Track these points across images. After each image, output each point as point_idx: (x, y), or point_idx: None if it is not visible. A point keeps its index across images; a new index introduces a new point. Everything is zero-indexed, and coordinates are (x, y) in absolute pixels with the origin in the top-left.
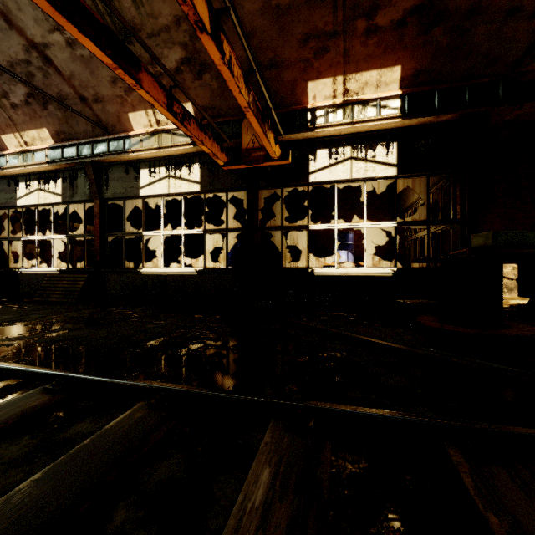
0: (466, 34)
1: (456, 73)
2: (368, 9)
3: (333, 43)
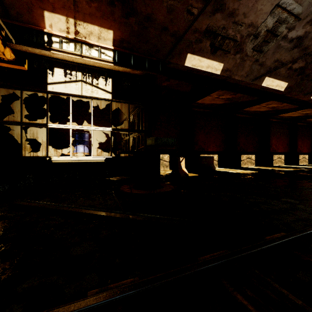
0: (146, 30)
1: (142, 50)
2: None
3: None
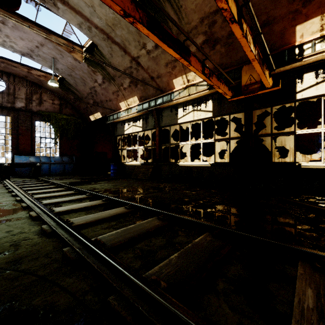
0: None
1: None
2: None
3: None
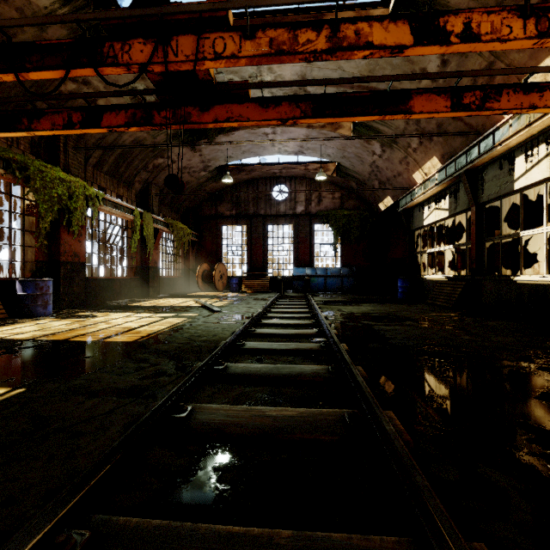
0: None
1: None
2: None
3: None
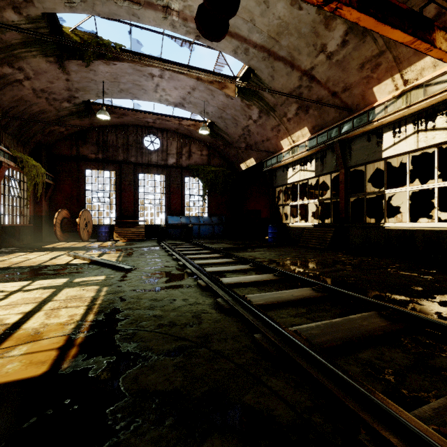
0: None
1: None
2: None
3: None
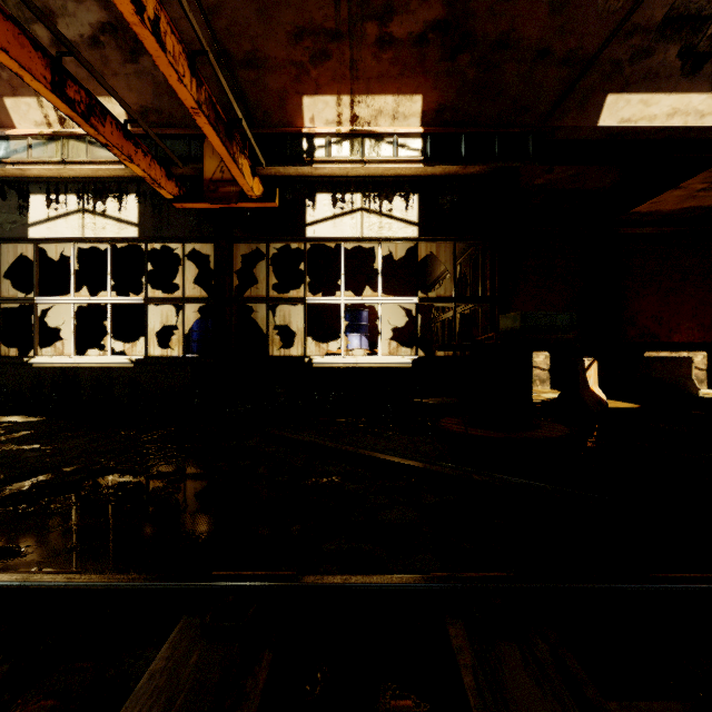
0: (495, 70)
1: (484, 117)
2: (380, 10)
3: (336, 48)
